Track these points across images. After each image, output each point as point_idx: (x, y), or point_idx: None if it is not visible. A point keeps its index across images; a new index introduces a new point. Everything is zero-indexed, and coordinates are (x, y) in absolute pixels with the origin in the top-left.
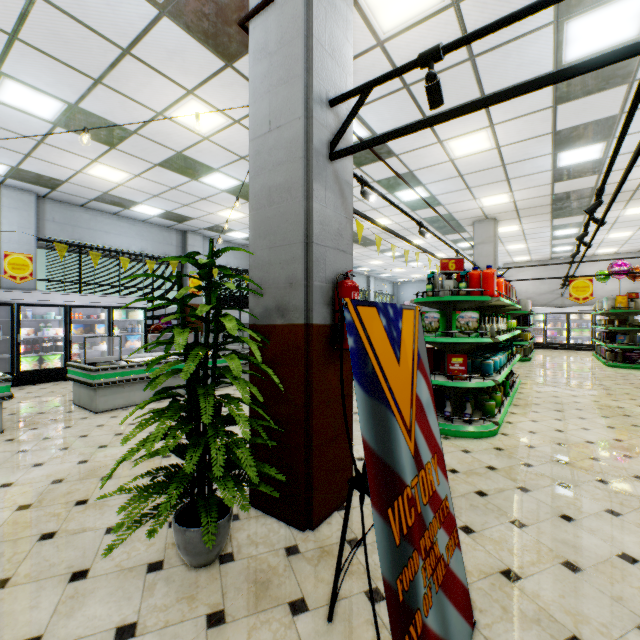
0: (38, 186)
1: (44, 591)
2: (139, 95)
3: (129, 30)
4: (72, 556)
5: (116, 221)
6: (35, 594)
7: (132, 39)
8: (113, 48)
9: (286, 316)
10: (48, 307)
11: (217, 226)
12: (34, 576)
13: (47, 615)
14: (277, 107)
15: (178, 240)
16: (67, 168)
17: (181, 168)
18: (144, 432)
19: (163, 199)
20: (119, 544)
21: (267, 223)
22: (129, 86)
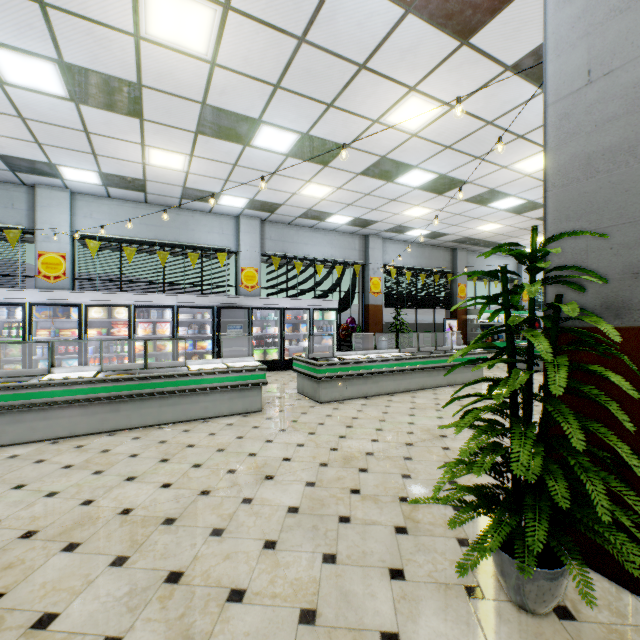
0: (263, 212)
1: (372, 580)
2: (361, 108)
3: (370, 43)
4: (377, 549)
5: (312, 233)
6: (366, 581)
7: (370, 52)
8: (351, 68)
9: (624, 316)
10: (268, 310)
11: (398, 226)
12: (355, 560)
13: (390, 610)
14: (604, 49)
15: (360, 245)
16: (286, 192)
17: (380, 172)
18: (370, 428)
19: (355, 207)
20: (471, 566)
21: (582, 200)
22: (355, 101)
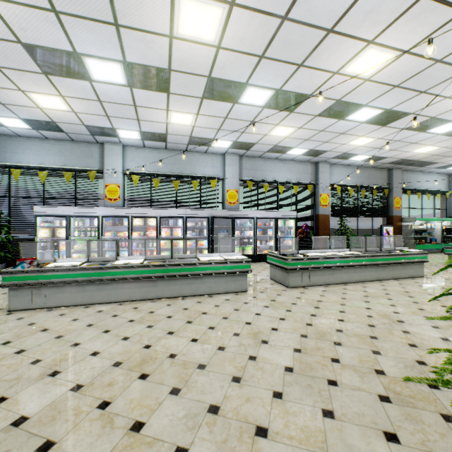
0: (241, 150)
1: (370, 439)
2: (325, 64)
3: (339, 11)
4: (367, 412)
5: (275, 163)
6: (365, 438)
7: (338, 18)
8: (320, 33)
9: None
10: (244, 219)
11: (343, 154)
12: (350, 418)
13: None
14: None
15: (312, 169)
16: (259, 134)
17: (334, 113)
18: (334, 310)
19: (310, 141)
20: None
21: None
22: (320, 59)
